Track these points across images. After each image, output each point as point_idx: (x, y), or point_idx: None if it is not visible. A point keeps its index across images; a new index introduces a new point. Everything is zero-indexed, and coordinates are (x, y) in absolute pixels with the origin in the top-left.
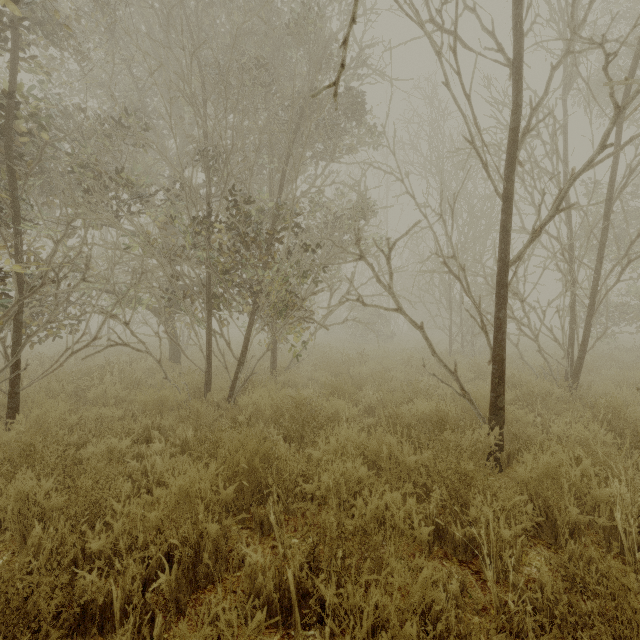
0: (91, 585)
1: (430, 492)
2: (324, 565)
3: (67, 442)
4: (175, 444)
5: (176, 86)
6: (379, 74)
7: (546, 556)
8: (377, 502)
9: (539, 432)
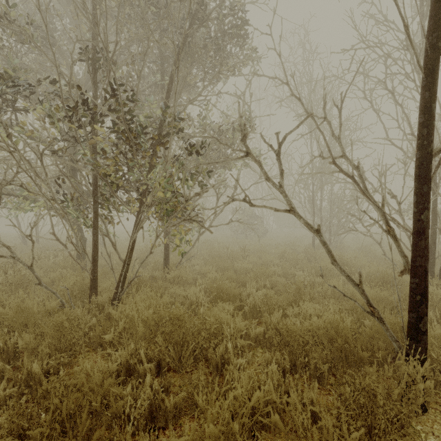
0: None
1: None
2: None
3: None
4: (15, 380)
5: None
6: None
7: None
8: None
9: None
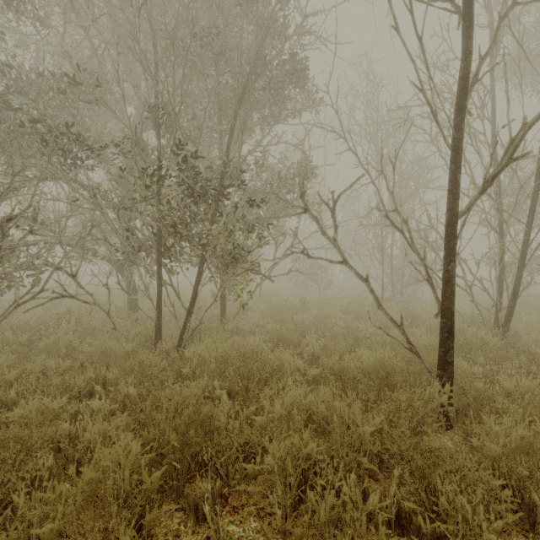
0: None
1: (383, 460)
2: None
3: (2, 399)
4: (116, 400)
5: (125, 44)
6: (321, 41)
7: None
8: (332, 501)
9: (488, 387)
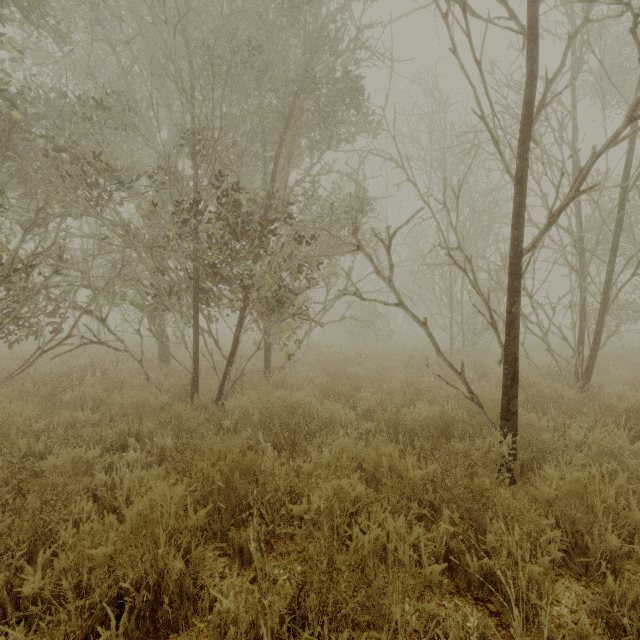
0: (27, 634)
1: (437, 510)
2: (310, 616)
3: (31, 451)
4: (152, 453)
5: (159, 64)
6: (378, 57)
7: (577, 591)
8: (377, 532)
9: (555, 439)
